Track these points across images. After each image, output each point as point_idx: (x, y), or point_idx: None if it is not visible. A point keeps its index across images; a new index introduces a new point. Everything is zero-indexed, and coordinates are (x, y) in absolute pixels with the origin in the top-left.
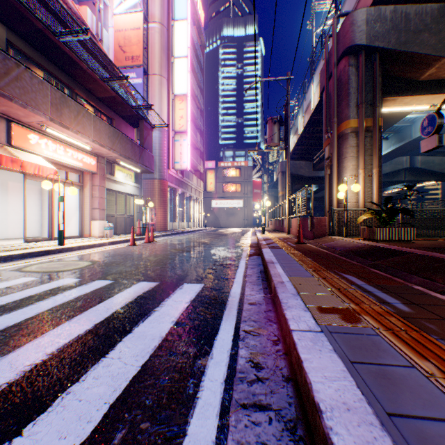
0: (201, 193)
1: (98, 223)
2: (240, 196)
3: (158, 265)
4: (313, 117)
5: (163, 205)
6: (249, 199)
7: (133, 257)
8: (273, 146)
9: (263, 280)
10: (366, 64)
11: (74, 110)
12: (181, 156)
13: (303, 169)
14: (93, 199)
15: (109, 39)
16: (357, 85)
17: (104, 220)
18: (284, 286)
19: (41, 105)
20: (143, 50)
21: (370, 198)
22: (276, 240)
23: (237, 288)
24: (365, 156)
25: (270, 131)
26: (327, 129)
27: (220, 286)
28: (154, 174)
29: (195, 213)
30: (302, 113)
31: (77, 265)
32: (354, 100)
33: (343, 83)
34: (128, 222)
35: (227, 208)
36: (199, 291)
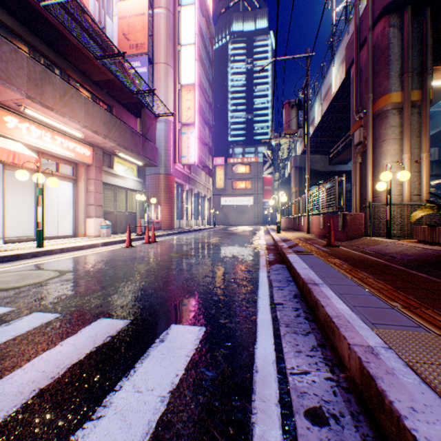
0: (209, 190)
1: (93, 221)
2: (250, 193)
3: (144, 280)
4: (334, 103)
5: (169, 202)
6: (260, 196)
7: (119, 265)
8: (290, 134)
9: (307, 320)
10: (412, 23)
11: (60, 89)
12: (188, 150)
13: (318, 163)
14: (88, 194)
15: (113, 28)
16: (400, 50)
17: (101, 217)
18: (393, 375)
19: (14, 78)
20: (148, 37)
21: (417, 190)
22: (297, 241)
23: (266, 341)
24: (410, 137)
25: (287, 116)
26: (358, 109)
27: (233, 334)
28: (160, 169)
29: (203, 210)
30: (320, 100)
31: (37, 277)
32: (396, 69)
33: (381, 50)
34: (130, 219)
35: (237, 206)
36: (195, 352)
